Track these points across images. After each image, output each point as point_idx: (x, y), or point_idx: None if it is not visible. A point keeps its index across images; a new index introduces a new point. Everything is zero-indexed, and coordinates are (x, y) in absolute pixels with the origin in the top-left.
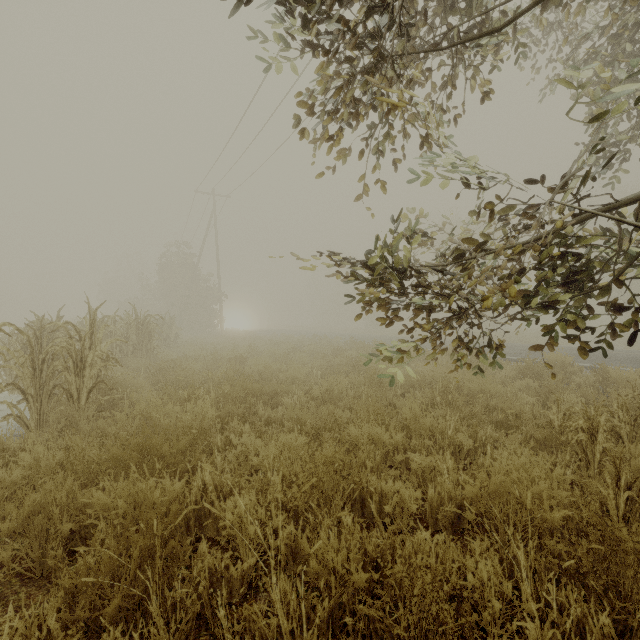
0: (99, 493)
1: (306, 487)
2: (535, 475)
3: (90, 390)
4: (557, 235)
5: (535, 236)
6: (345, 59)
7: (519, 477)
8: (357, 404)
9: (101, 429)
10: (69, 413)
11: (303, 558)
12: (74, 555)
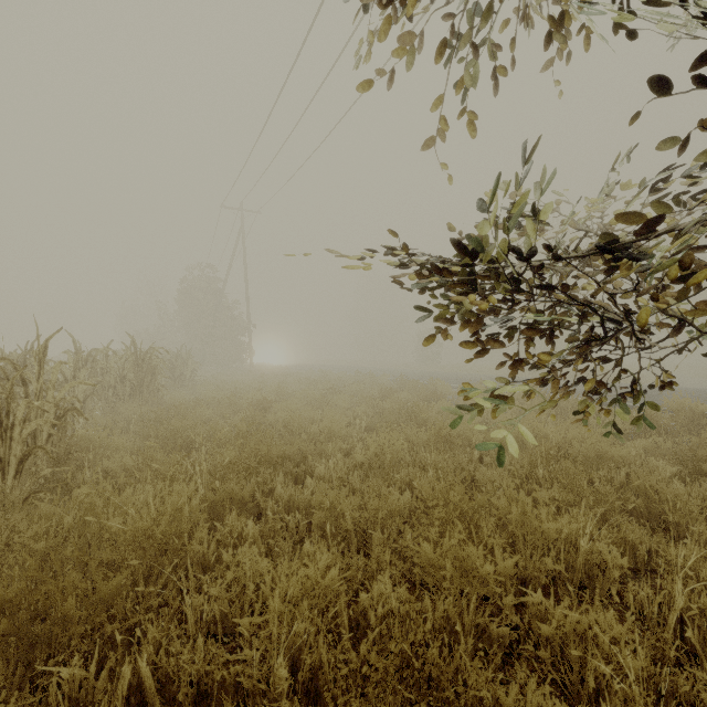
0: None
1: None
2: None
3: (21, 460)
4: None
5: None
6: None
7: None
8: (424, 485)
9: (17, 530)
10: None
11: None
12: None
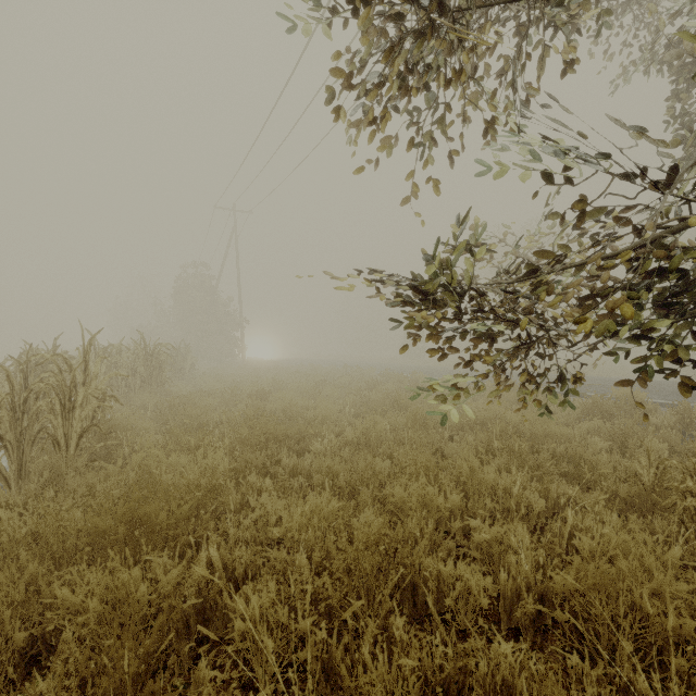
0: (64, 590)
1: (347, 613)
2: (639, 556)
3: (81, 435)
4: (657, 246)
5: (628, 247)
6: (391, 19)
7: (628, 566)
8: (400, 453)
9: (90, 485)
10: (54, 464)
11: (339, 677)
12: (37, 664)
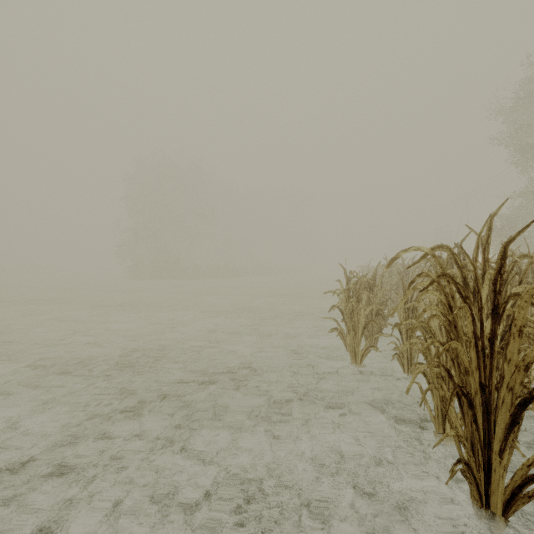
0: None
1: None
2: None
3: None
4: None
5: None
6: None
7: None
8: None
9: None
10: None
11: None
12: None
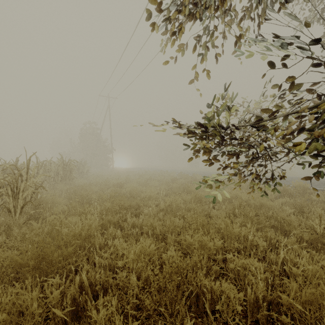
0: None
1: None
2: None
3: (22, 207)
4: None
5: (314, 106)
6: None
7: None
8: (188, 216)
9: (24, 234)
10: (8, 222)
11: None
12: None
